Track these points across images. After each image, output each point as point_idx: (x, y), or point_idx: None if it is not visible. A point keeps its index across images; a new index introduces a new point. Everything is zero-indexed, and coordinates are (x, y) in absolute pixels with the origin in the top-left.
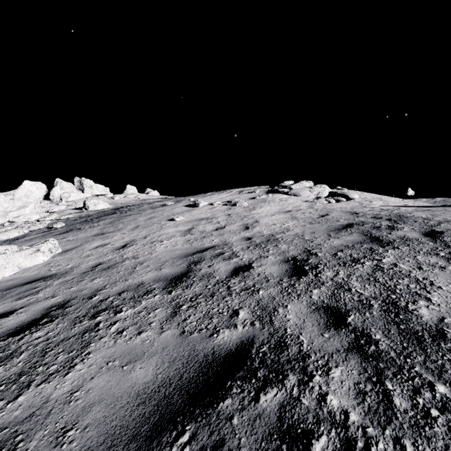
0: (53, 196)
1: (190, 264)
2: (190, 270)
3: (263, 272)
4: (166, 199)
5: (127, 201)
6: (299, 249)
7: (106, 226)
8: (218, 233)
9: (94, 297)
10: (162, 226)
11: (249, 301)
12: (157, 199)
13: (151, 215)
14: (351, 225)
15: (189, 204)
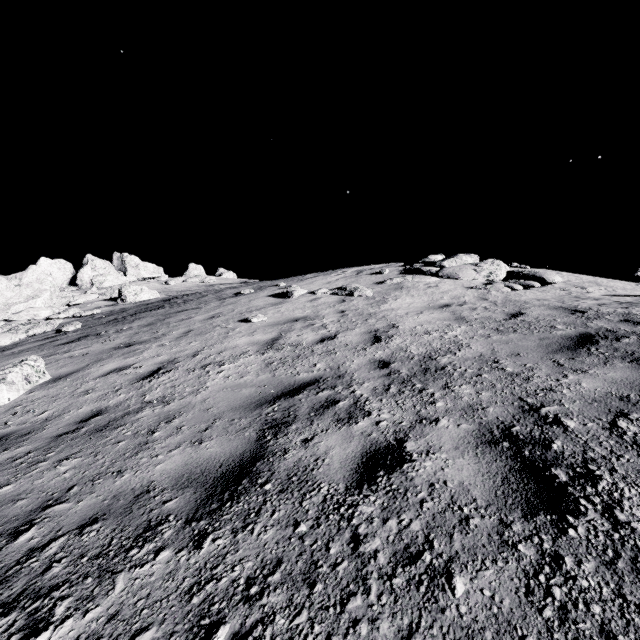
0: (81, 281)
1: (265, 431)
2: (262, 451)
3: (440, 479)
4: (245, 283)
5: (187, 287)
6: (505, 400)
7: (140, 330)
8: (323, 349)
9: (22, 534)
10: (228, 333)
11: (432, 638)
12: (232, 283)
13: (215, 312)
14: (591, 339)
15: (278, 293)
